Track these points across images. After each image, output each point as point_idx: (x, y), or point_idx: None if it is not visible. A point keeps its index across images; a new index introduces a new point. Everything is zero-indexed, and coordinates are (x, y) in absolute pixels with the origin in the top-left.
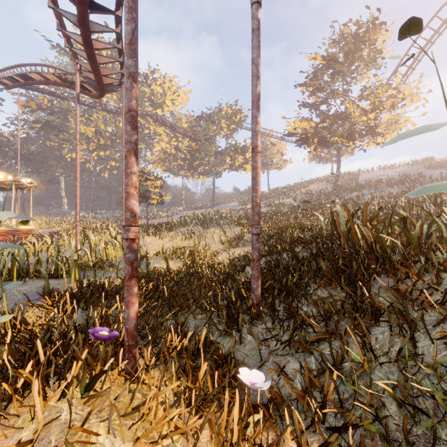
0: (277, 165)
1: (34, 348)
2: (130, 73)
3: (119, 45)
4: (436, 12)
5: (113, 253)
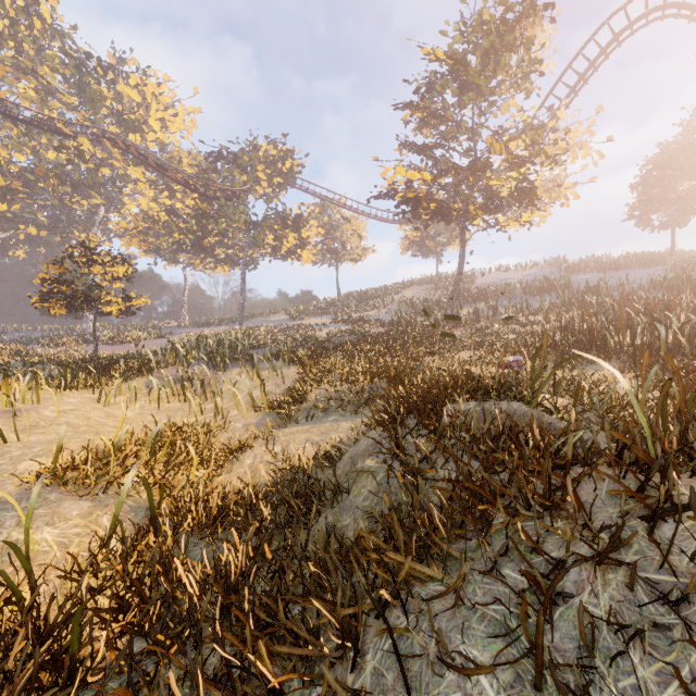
0: (353, 255)
1: None
2: None
3: None
4: (594, 33)
5: None
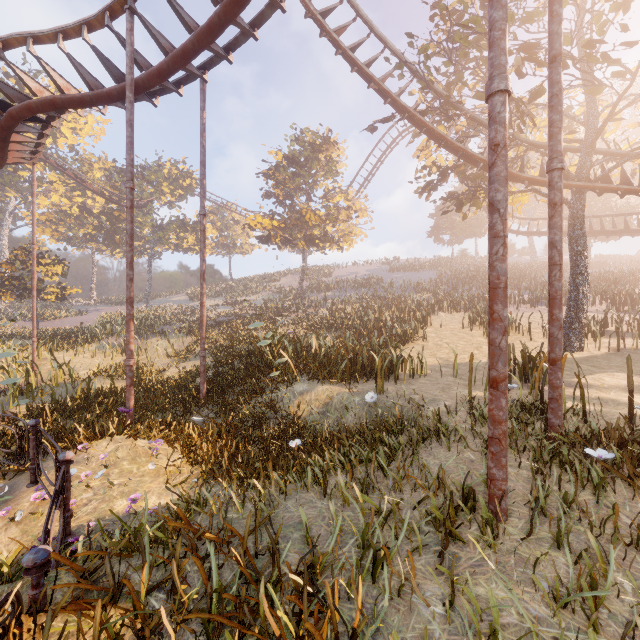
0: (242, 250)
1: (67, 430)
2: (131, 279)
3: (44, 140)
4: (388, 129)
5: (33, 378)
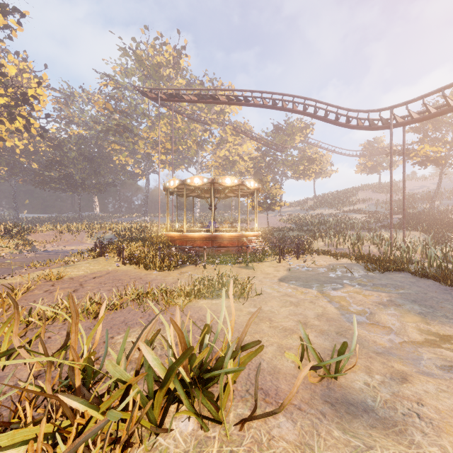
0: (327, 175)
1: None
2: None
3: None
4: None
5: (450, 251)
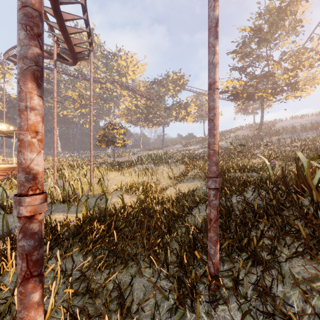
0: None
1: None
2: None
3: (85, 16)
4: None
5: (80, 189)
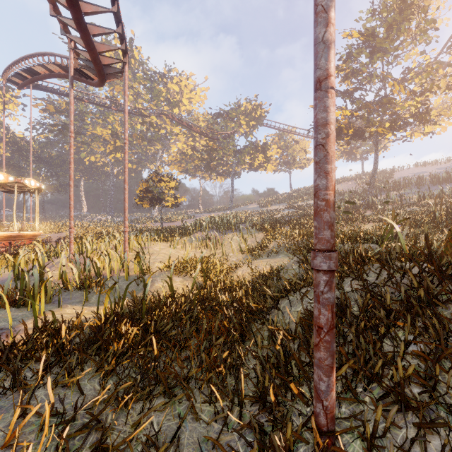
0: (300, 164)
1: None
2: None
3: (114, 8)
4: None
5: (107, 268)
